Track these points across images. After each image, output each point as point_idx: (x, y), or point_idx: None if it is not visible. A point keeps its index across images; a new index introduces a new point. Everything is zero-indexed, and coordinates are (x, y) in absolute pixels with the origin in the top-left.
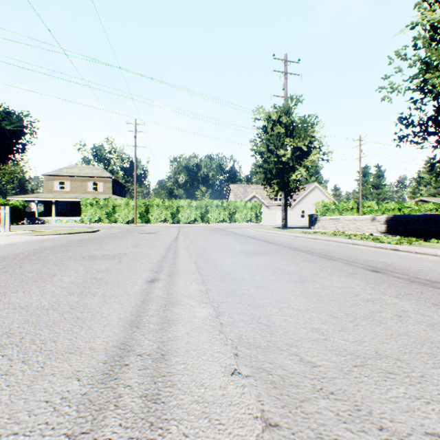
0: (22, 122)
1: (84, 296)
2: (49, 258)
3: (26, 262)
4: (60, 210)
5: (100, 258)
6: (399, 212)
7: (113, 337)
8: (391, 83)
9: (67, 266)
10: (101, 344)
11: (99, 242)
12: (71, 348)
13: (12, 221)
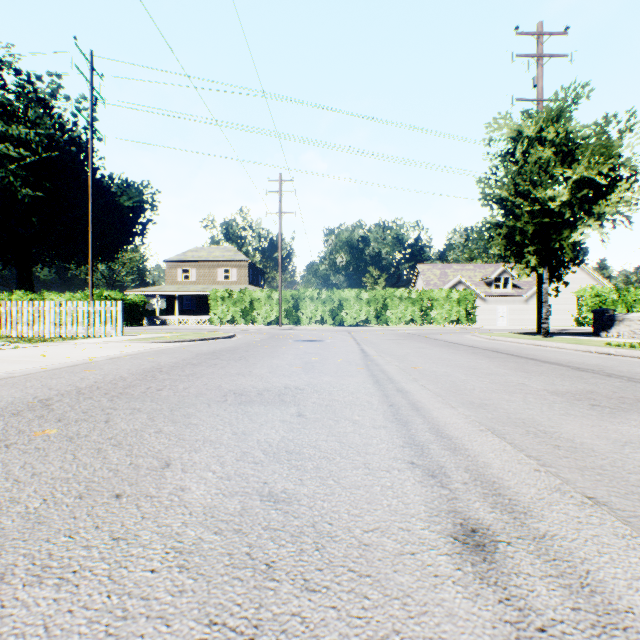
0: (142, 195)
1: None
2: (163, 396)
3: (121, 404)
4: (185, 307)
5: (256, 401)
6: None
7: None
8: None
9: (195, 425)
10: None
11: (241, 357)
12: None
13: (130, 321)
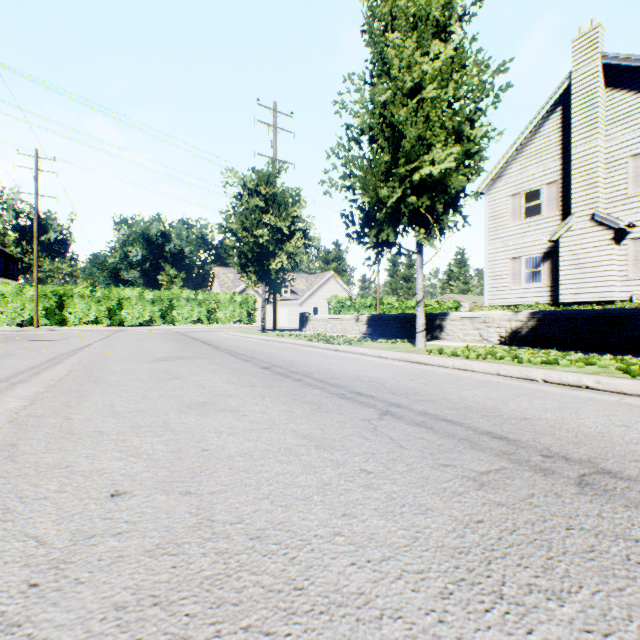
0: None
1: None
2: None
3: None
4: None
5: None
6: None
7: None
8: (330, 179)
9: None
10: None
11: None
12: None
13: None
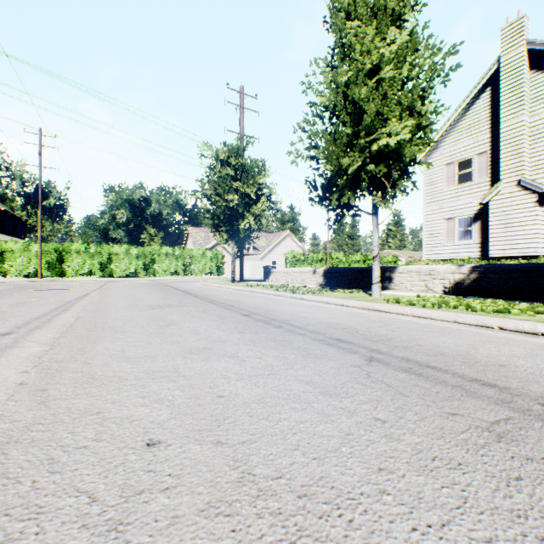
0: None
1: None
2: None
3: None
4: None
5: None
6: (364, 264)
7: None
8: (296, 150)
9: None
10: None
11: None
12: None
13: None
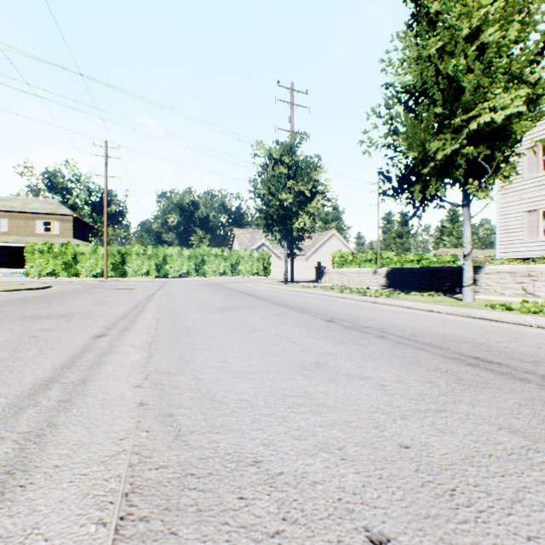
0: None
1: (18, 351)
2: None
3: None
4: None
5: (45, 318)
6: (418, 264)
7: (42, 375)
8: (369, 139)
9: (0, 326)
10: (30, 380)
11: (47, 300)
12: (1, 383)
13: None
